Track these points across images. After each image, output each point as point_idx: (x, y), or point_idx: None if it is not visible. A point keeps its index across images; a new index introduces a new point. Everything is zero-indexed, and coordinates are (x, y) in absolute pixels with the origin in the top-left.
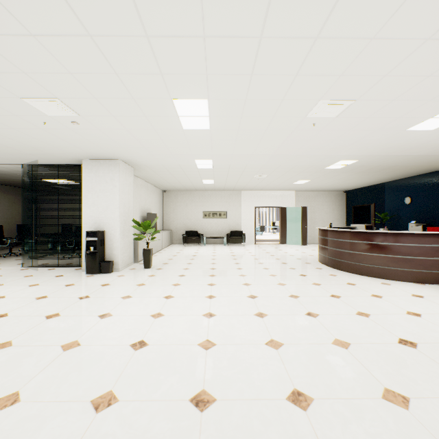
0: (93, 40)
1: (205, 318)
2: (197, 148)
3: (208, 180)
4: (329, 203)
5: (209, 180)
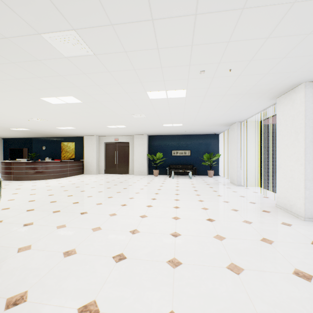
0: None
1: None
2: None
3: None
4: None
5: None
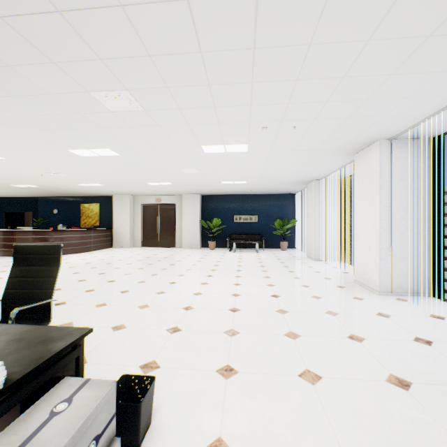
0: None
1: (0, 279)
2: None
3: None
4: None
5: None
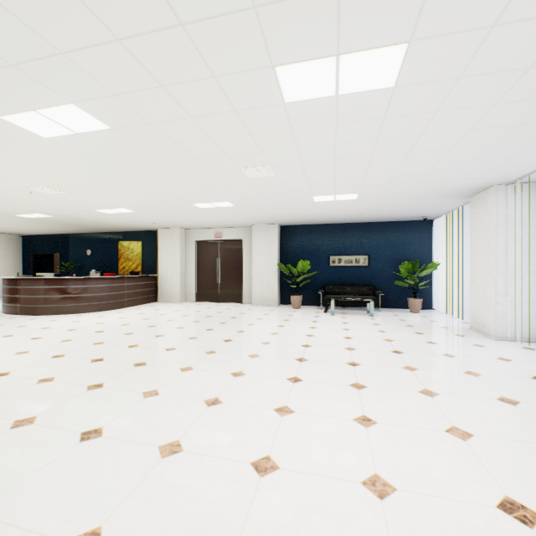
0: None
1: None
2: None
3: None
4: (0, 248)
5: None
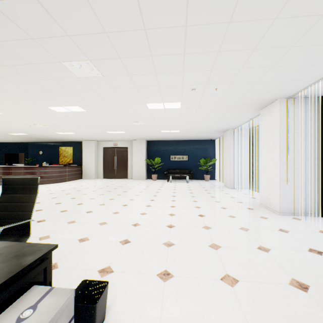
0: None
1: None
2: None
3: None
4: None
5: None
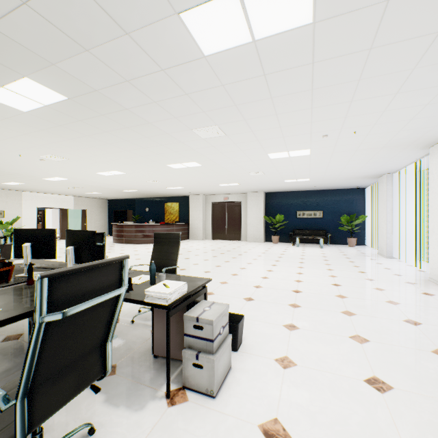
0: (126, 164)
1: None
2: (78, 176)
3: (18, 183)
4: (99, 207)
5: (19, 183)
